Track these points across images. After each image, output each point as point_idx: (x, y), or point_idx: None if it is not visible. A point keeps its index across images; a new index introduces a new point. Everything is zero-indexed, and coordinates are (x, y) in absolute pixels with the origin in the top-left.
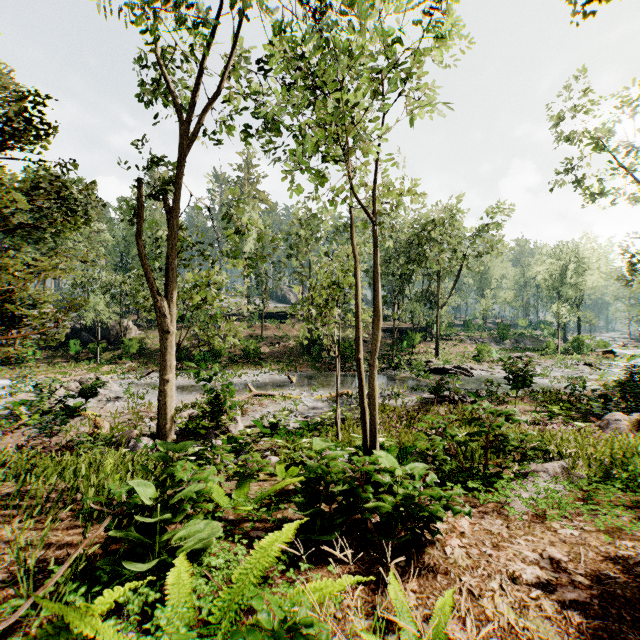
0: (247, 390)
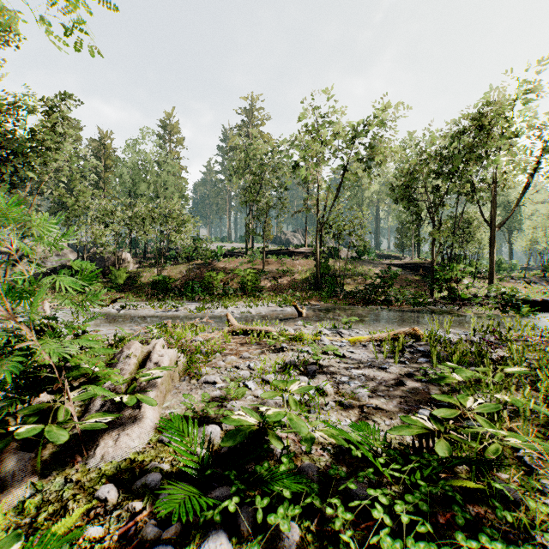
0: (226, 323)
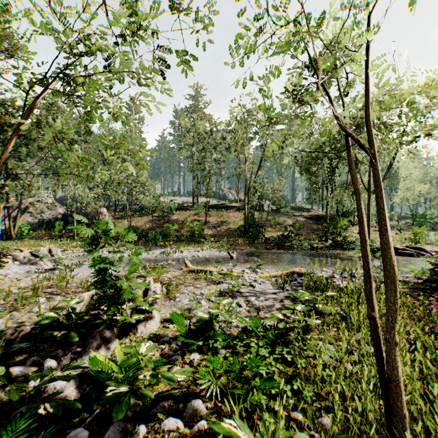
0: (184, 265)
